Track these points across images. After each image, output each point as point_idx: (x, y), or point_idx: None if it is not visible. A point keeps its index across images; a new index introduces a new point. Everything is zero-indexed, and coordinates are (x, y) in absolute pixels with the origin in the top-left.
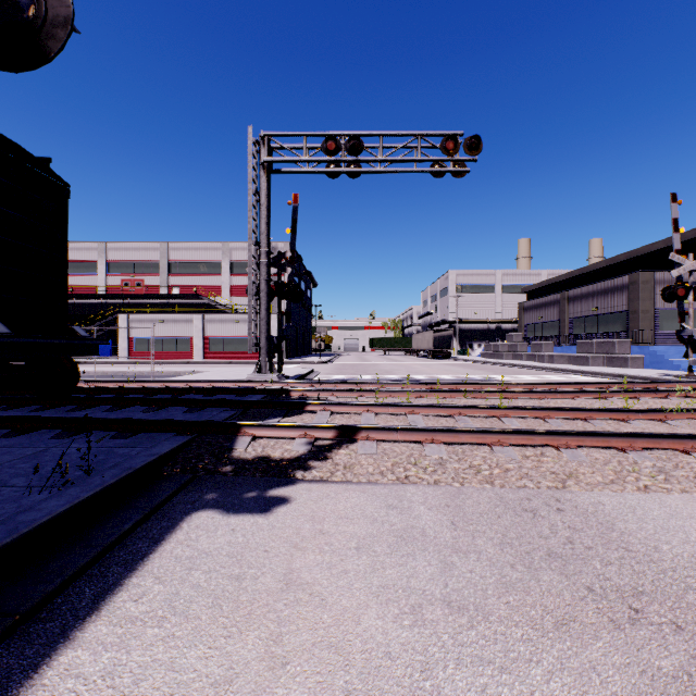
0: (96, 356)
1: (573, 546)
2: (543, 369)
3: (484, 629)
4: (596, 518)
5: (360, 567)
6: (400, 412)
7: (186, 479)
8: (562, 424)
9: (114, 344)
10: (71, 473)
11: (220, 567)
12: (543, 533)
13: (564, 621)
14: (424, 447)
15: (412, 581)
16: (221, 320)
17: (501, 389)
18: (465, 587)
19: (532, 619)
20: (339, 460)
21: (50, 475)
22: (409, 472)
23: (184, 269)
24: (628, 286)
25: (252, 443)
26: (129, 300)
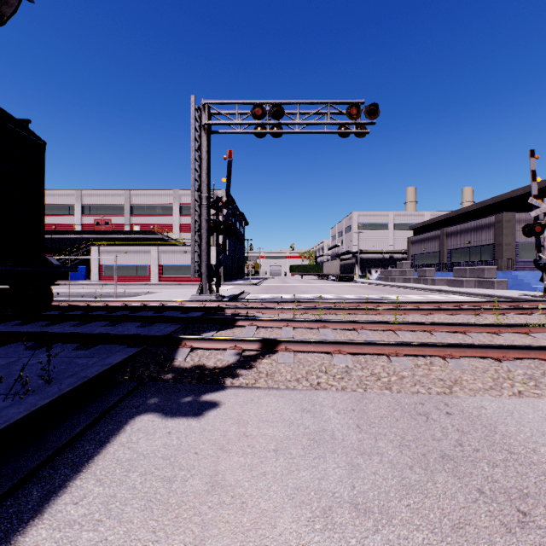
0: (73, 279)
1: (463, 448)
2: (427, 290)
3: (388, 533)
4: (480, 421)
5: (277, 469)
6: (313, 326)
7: (133, 385)
8: (446, 337)
9: (88, 270)
10: (34, 382)
11: (154, 469)
12: (435, 435)
13: (460, 525)
14: (333, 357)
15: (323, 483)
16: (172, 251)
17: (395, 307)
18: (370, 489)
19: (431, 522)
20: (262, 369)
21: (13, 385)
22: (320, 379)
23: (143, 210)
24: (494, 224)
25: (191, 353)
26: (100, 235)
